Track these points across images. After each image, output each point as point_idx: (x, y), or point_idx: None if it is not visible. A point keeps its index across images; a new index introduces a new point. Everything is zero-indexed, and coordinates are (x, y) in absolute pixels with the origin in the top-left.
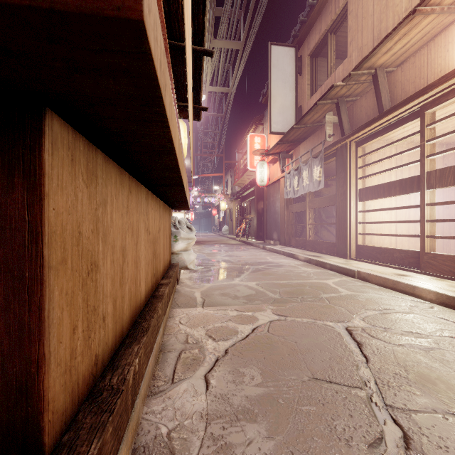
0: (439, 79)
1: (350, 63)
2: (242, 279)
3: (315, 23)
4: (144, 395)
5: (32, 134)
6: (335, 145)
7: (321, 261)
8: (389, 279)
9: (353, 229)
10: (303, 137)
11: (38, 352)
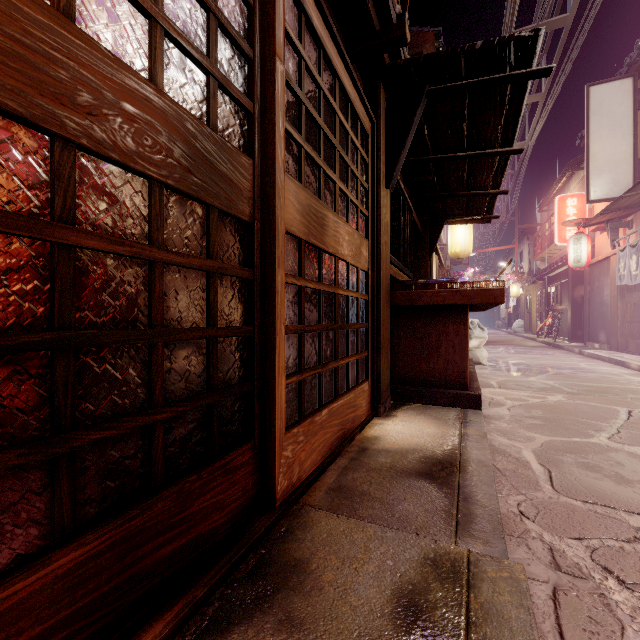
0: None
1: None
2: (538, 378)
3: None
4: None
5: (465, 312)
6: None
7: None
8: None
9: None
10: None
11: (466, 365)
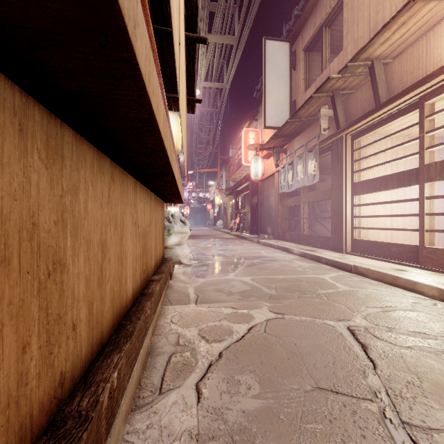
0: (439, 68)
1: (346, 56)
2: (236, 273)
3: (309, 17)
4: (126, 411)
5: None
6: (330, 138)
7: (317, 256)
8: (388, 274)
9: (349, 223)
10: (298, 131)
11: None
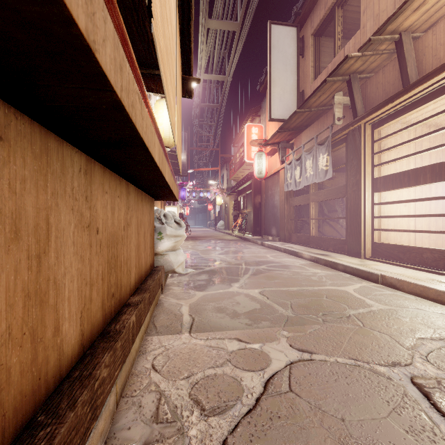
0: None
1: (364, 35)
2: (241, 284)
3: None
4: None
5: None
6: (345, 129)
7: (332, 262)
8: (430, 288)
9: (368, 225)
10: (306, 124)
11: None
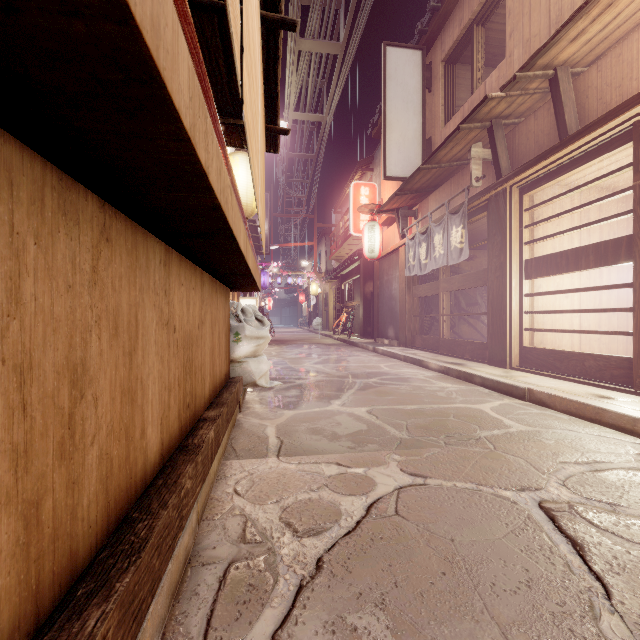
0: None
1: (511, 66)
2: (343, 401)
3: (453, 10)
4: None
5: None
6: (486, 193)
7: (466, 373)
8: (586, 405)
9: (516, 323)
10: (435, 184)
11: None
